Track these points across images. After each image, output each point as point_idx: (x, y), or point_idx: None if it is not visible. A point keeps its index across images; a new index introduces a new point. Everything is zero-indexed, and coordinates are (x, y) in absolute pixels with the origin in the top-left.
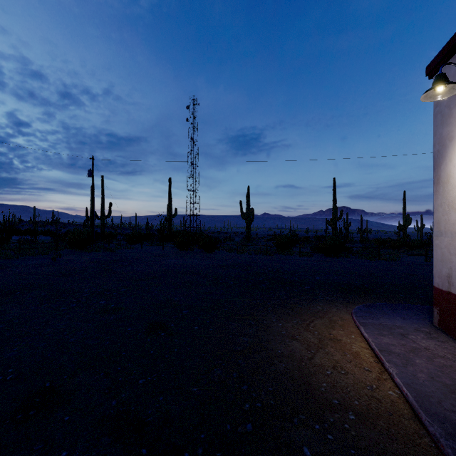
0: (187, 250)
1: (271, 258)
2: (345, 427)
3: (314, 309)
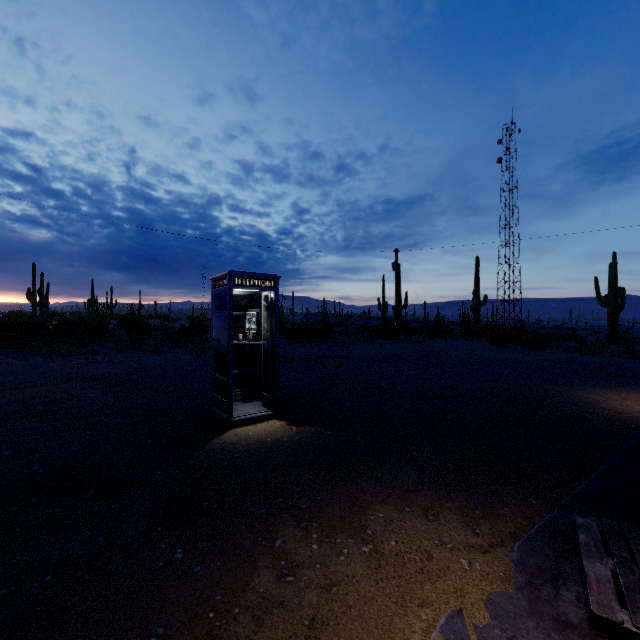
0: (503, 347)
1: (638, 361)
2: (603, 411)
3: (639, 390)
